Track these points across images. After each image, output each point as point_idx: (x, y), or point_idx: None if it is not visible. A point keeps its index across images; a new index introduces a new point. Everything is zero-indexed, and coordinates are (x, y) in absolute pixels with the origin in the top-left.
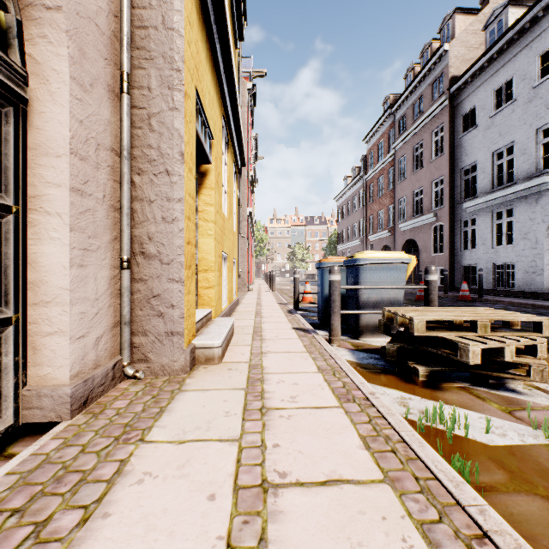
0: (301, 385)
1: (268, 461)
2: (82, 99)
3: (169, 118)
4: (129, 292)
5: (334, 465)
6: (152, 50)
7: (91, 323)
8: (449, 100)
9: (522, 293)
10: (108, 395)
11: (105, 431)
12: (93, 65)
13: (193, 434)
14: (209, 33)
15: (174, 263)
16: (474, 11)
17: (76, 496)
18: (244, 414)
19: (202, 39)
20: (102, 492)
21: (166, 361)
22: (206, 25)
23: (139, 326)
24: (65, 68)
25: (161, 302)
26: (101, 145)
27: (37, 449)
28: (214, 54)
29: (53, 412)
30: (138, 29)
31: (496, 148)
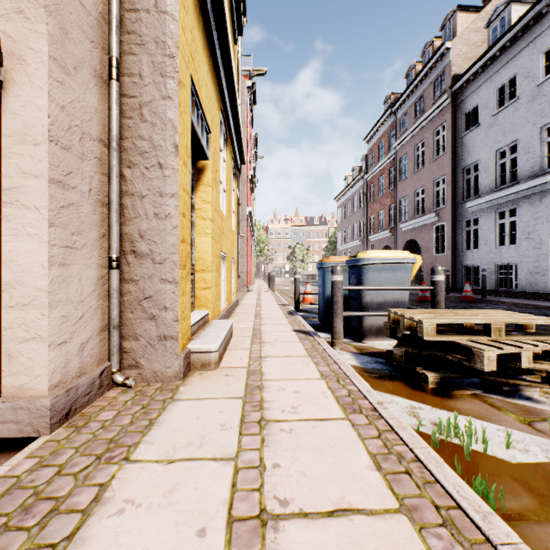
0: (303, 393)
1: (267, 485)
2: (64, 82)
3: (162, 108)
4: (118, 293)
5: (342, 490)
6: (143, 34)
7: (75, 328)
8: (451, 99)
9: (526, 294)
10: (94, 405)
11: (86, 448)
12: (77, 47)
13: (184, 452)
14: (206, 22)
15: (167, 263)
16: (476, 9)
17: (45, 531)
18: (242, 428)
19: (198, 26)
20: (75, 526)
21: (159, 367)
22: (202, 13)
23: (129, 330)
24: (44, 47)
25: (153, 304)
26: (87, 134)
27: (8, 470)
28: (212, 45)
29: (30, 426)
30: (129, 12)
31: (499, 147)
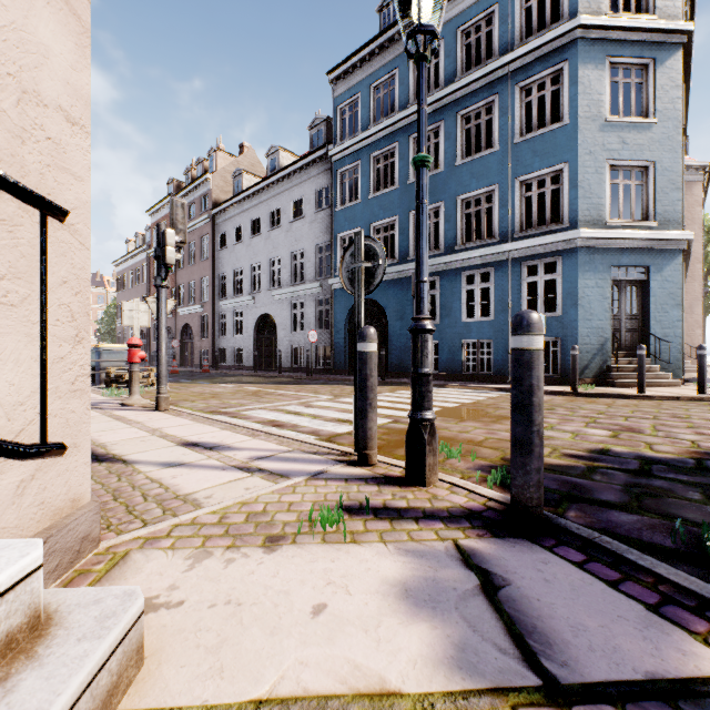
0: None
1: None
2: None
3: None
4: None
5: None
6: None
7: None
8: (212, 219)
9: (246, 367)
10: None
11: None
12: None
13: None
14: None
15: None
16: (232, 155)
17: None
18: None
19: None
20: None
21: None
22: None
23: None
24: None
25: None
26: None
27: None
28: None
29: None
30: None
31: (236, 268)
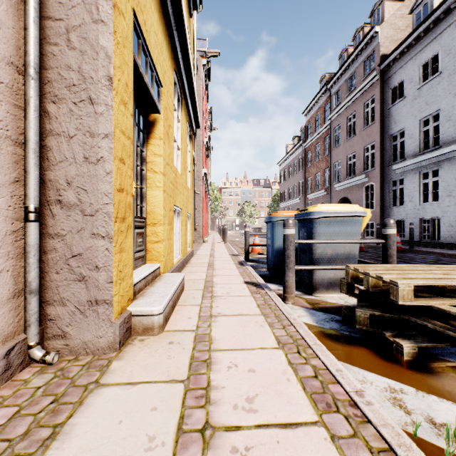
0: (259, 373)
1: None
2: None
3: (93, 33)
4: (37, 251)
5: None
6: None
7: None
8: (380, 75)
9: (448, 245)
10: None
11: None
12: None
13: None
14: None
15: (99, 214)
16: None
17: None
18: (177, 445)
19: None
20: None
21: (89, 337)
22: None
23: (54, 293)
24: None
25: (83, 263)
26: None
27: None
28: None
29: None
30: None
31: (422, 116)
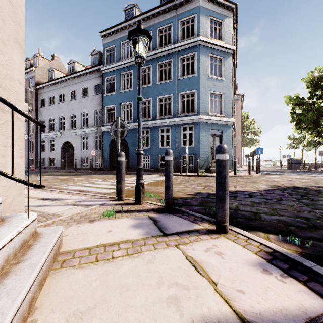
0: None
1: None
2: None
3: None
4: None
5: None
6: None
7: None
8: (36, 91)
9: (56, 167)
10: None
11: None
12: None
13: None
14: None
15: None
16: (47, 60)
17: None
18: None
19: None
20: None
21: None
22: None
23: None
24: None
25: None
26: None
27: None
28: None
29: None
30: None
31: (50, 117)
